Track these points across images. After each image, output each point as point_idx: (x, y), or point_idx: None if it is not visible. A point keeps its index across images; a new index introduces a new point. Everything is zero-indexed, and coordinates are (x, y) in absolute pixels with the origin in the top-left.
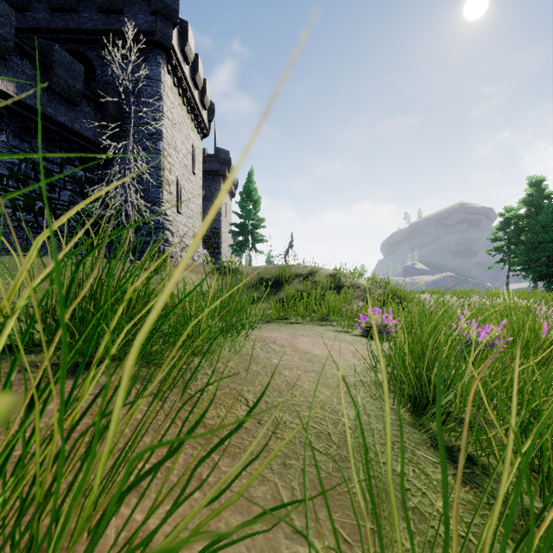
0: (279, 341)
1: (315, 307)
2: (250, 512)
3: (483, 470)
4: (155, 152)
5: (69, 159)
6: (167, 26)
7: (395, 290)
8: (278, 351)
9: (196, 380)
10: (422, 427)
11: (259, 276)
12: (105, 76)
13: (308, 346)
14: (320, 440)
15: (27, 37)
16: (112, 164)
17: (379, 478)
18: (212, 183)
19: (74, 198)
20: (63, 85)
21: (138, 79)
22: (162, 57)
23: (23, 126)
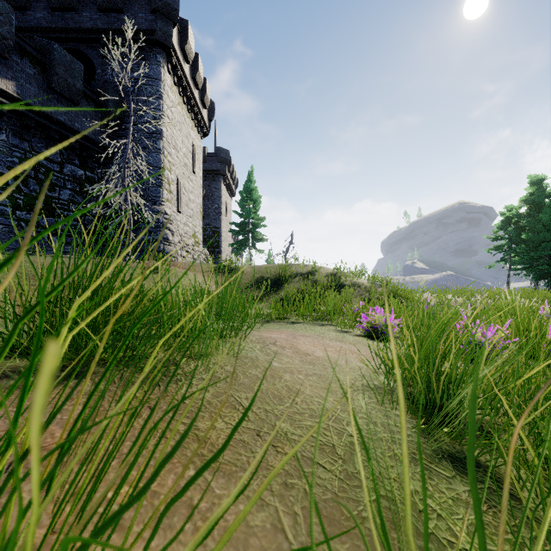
0: (279, 342)
1: (316, 306)
2: (246, 547)
3: (499, 485)
4: (156, 151)
5: (69, 158)
6: (167, 25)
7: (396, 289)
8: (278, 353)
9: (191, 386)
10: (431, 436)
11: (259, 275)
12: (105, 75)
13: (309, 348)
14: (324, 453)
15: (27, 36)
16: (112, 163)
17: (390, 498)
18: (212, 182)
19: (74, 197)
20: (63, 83)
21: (138, 78)
22: (162, 56)
23: (23, 125)
